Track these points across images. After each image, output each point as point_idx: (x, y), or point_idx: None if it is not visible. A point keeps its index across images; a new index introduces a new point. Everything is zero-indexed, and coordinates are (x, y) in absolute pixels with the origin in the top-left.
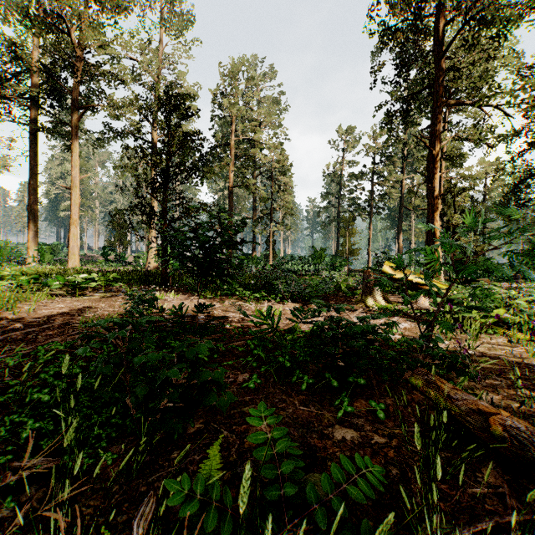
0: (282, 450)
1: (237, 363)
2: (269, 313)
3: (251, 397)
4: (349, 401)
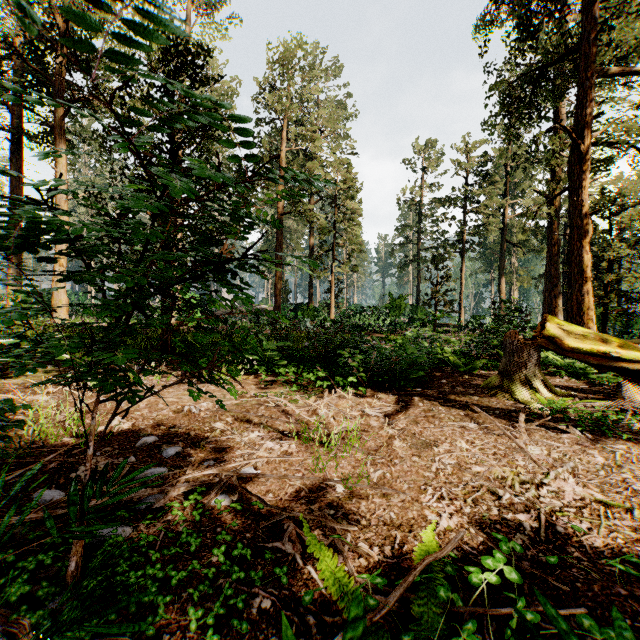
0: None
1: None
2: None
3: None
4: None
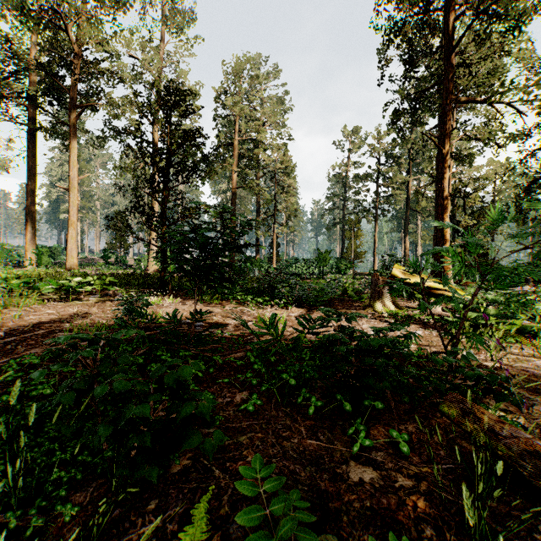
0: (286, 533)
1: (236, 378)
2: (271, 321)
3: (249, 422)
4: (366, 430)
